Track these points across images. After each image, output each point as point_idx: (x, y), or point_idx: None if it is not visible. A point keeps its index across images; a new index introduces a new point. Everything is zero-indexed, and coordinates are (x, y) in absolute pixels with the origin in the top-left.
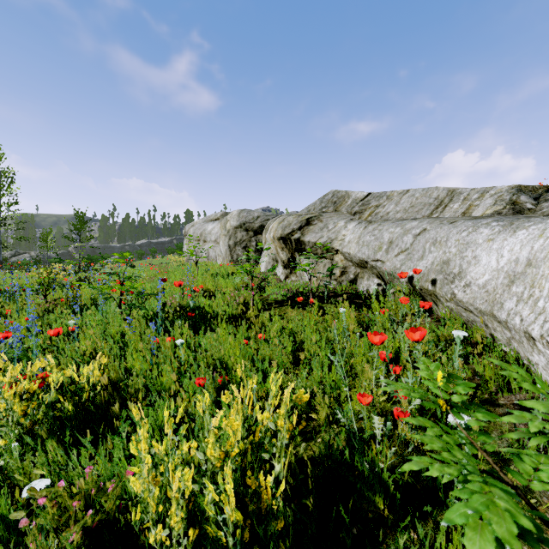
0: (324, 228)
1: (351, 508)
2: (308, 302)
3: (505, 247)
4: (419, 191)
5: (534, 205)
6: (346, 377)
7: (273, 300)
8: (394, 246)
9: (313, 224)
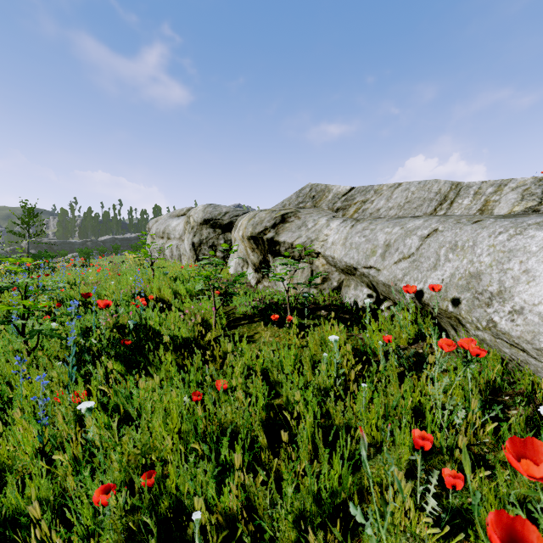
0: (302, 226)
1: None
2: (284, 317)
3: None
4: (414, 184)
5: None
6: (350, 456)
7: (241, 314)
8: (392, 250)
9: (289, 221)
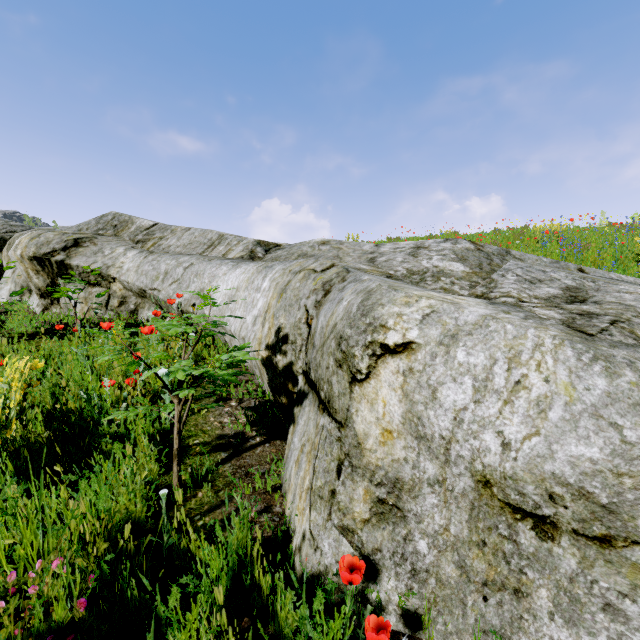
0: (99, 253)
1: (86, 447)
2: (74, 333)
3: (230, 279)
4: (198, 231)
5: (264, 255)
6: None
7: (20, 334)
8: (169, 277)
9: (84, 246)
